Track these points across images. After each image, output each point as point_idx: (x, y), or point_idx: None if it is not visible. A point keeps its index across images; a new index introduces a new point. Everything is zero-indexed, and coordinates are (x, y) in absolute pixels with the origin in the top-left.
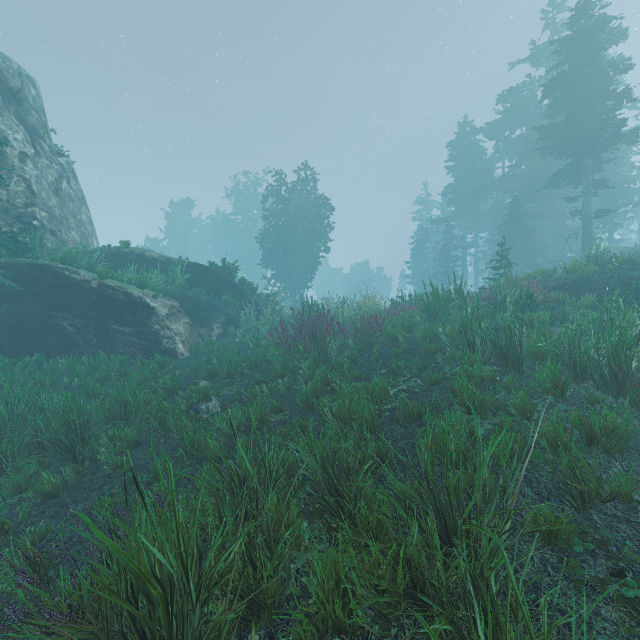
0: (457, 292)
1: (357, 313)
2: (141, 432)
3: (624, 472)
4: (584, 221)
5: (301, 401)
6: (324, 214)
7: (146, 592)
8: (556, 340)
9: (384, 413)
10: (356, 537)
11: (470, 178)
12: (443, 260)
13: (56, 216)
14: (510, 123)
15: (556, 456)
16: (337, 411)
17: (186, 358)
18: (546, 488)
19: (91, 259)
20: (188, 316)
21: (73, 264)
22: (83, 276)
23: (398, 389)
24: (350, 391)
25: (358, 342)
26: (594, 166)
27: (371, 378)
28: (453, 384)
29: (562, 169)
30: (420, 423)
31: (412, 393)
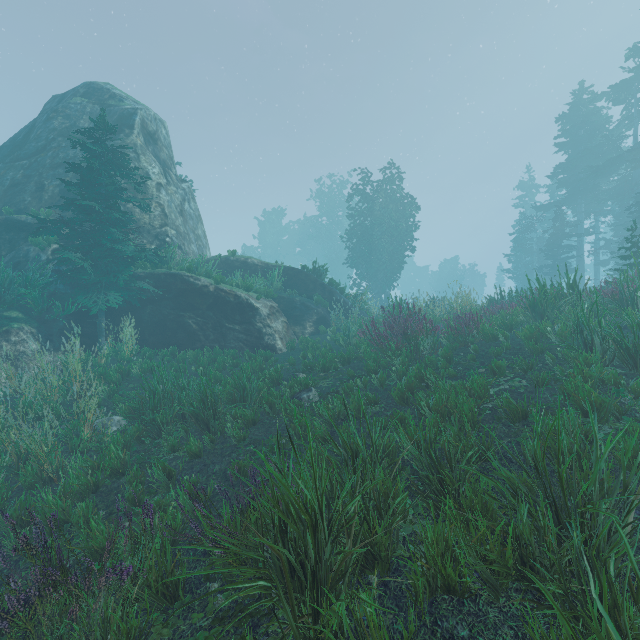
0: (570, 287)
1: (449, 312)
2: (255, 414)
3: None
4: None
5: (396, 395)
6: (411, 211)
7: (299, 516)
8: None
9: (484, 411)
10: (461, 516)
11: (588, 153)
12: (551, 251)
13: (181, 233)
14: None
15: None
16: (434, 405)
17: (284, 353)
18: None
19: (208, 267)
20: (284, 315)
21: (195, 272)
22: (203, 282)
23: (499, 389)
24: (446, 388)
25: (452, 341)
26: None
27: (468, 377)
28: (565, 385)
29: None
30: (525, 423)
31: (515, 393)
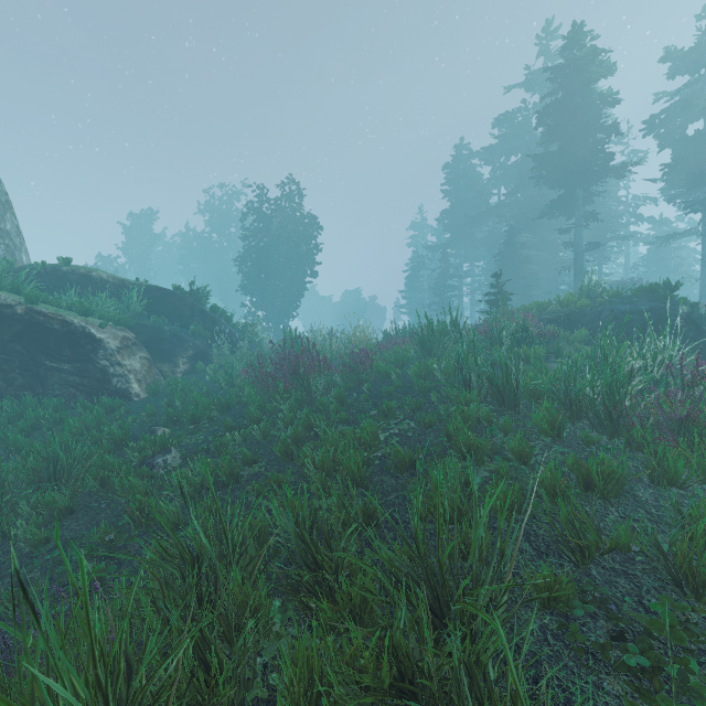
0: (453, 324)
1: (347, 346)
2: (77, 495)
3: (620, 519)
4: (576, 253)
5: (279, 450)
6: (311, 235)
7: None
8: (552, 377)
9: (373, 461)
10: (336, 618)
11: (466, 204)
12: (439, 290)
13: None
14: (506, 149)
15: (554, 504)
16: (320, 461)
17: (143, 400)
18: (544, 542)
19: (17, 278)
20: (146, 349)
21: None
22: (4, 299)
23: (389, 433)
24: (336, 437)
25: (347, 379)
26: (585, 198)
27: (360, 421)
28: (448, 427)
29: (556, 199)
30: (413, 472)
31: (404, 437)
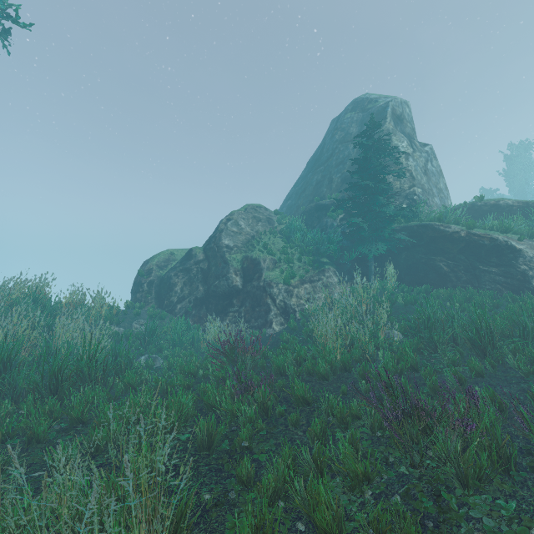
0: None
1: None
2: None
3: None
4: None
5: None
6: None
7: None
8: None
9: None
10: None
11: None
12: None
13: (425, 190)
14: None
15: None
16: None
17: None
18: None
19: (454, 215)
20: None
21: (443, 221)
22: (453, 229)
23: None
24: None
25: None
26: None
27: None
28: None
29: None
30: None
31: None
